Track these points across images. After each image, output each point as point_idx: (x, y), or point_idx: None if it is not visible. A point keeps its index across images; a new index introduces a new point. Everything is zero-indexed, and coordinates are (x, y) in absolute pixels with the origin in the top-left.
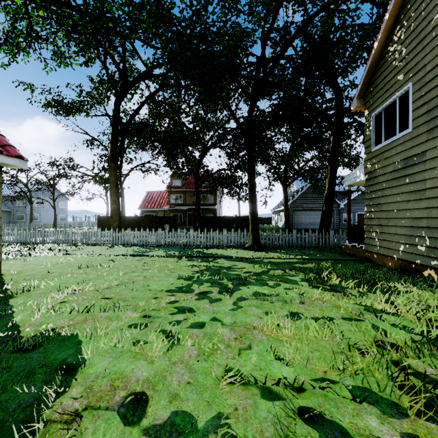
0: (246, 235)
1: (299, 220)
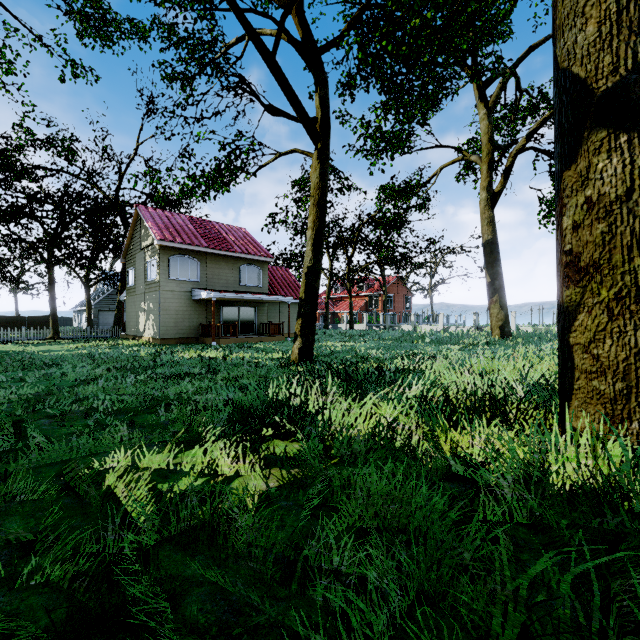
0: (46, 331)
1: (106, 321)
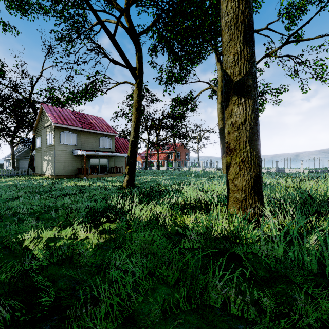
0: None
1: (23, 165)
